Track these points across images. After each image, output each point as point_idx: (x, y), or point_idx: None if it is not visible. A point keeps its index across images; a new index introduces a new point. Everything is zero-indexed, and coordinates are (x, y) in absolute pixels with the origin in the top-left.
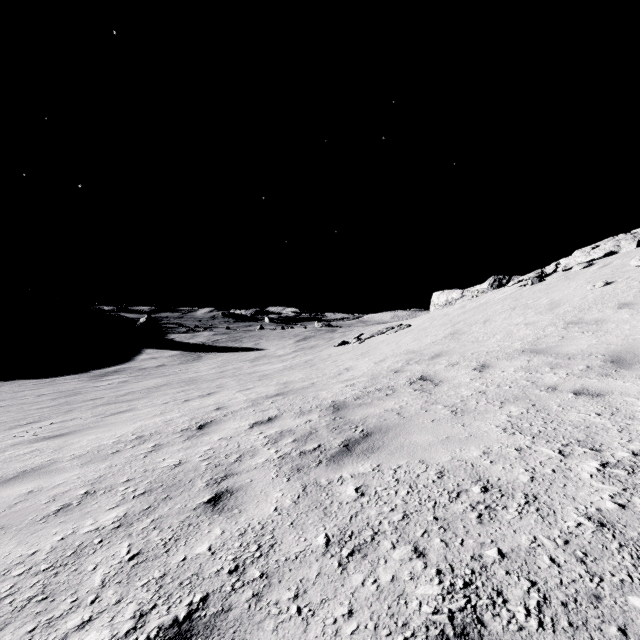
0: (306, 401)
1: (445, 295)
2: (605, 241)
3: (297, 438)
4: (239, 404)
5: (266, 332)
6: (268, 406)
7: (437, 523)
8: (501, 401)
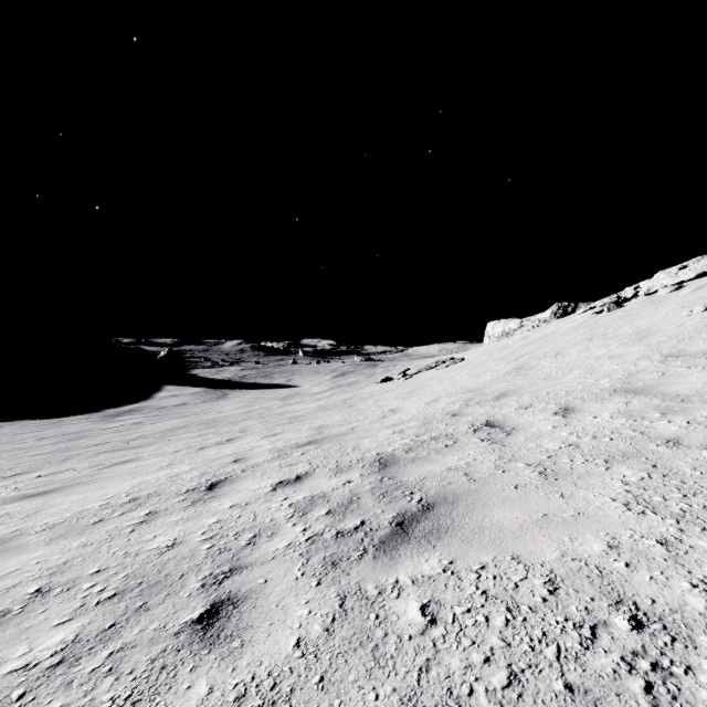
0: (344, 453)
1: (501, 325)
2: (693, 261)
3: (332, 509)
4: (262, 455)
5: (299, 367)
6: (297, 459)
7: (574, 700)
8: (605, 459)
